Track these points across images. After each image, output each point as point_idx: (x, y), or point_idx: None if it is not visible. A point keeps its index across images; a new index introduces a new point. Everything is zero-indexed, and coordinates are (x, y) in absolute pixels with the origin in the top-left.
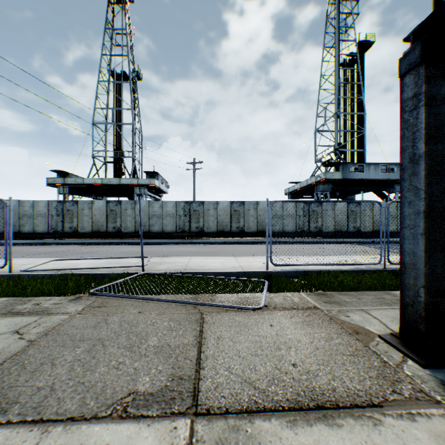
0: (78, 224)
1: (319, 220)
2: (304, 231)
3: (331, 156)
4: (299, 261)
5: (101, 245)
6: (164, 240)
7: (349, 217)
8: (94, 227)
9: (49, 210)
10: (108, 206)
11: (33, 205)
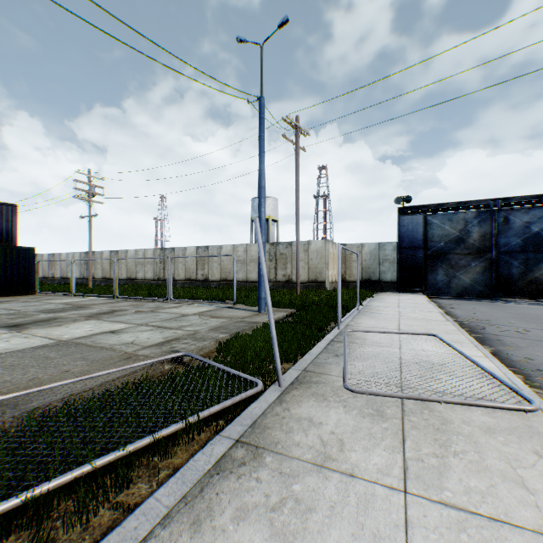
0: None
1: None
2: None
3: None
4: None
5: None
6: None
7: None
8: None
9: None
10: None
11: None
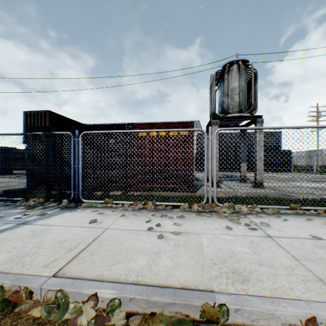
0: None
1: None
2: None
3: None
4: None
5: None
6: None
7: None
8: None
9: None
10: None
11: None
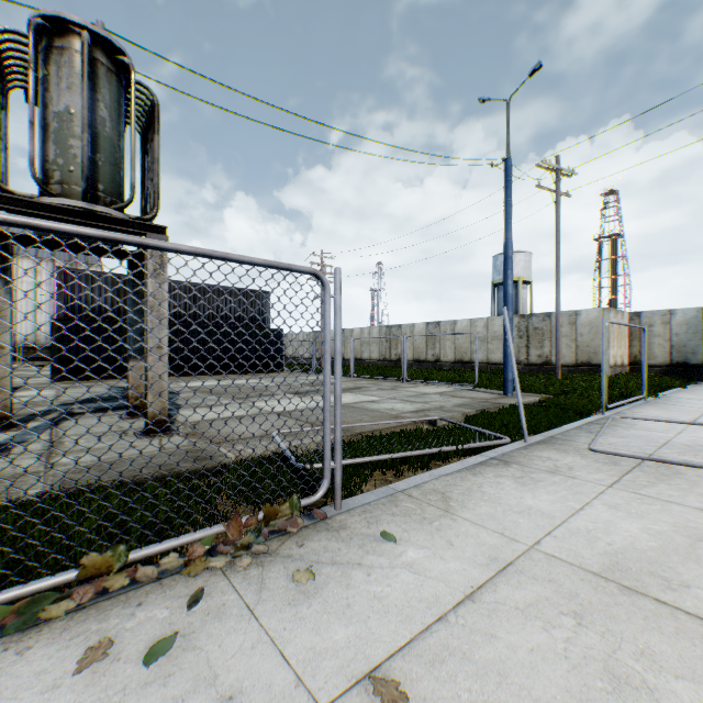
0: None
1: None
2: None
3: None
4: None
5: None
6: None
7: None
8: None
9: None
10: None
11: None
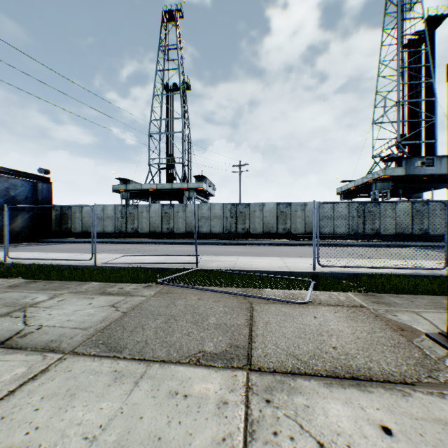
0: (138, 226)
1: (376, 221)
2: (357, 234)
3: (391, 150)
4: (349, 263)
5: (157, 244)
6: (212, 241)
7: (413, 218)
8: (151, 228)
9: (115, 213)
10: (162, 209)
11: (102, 209)
